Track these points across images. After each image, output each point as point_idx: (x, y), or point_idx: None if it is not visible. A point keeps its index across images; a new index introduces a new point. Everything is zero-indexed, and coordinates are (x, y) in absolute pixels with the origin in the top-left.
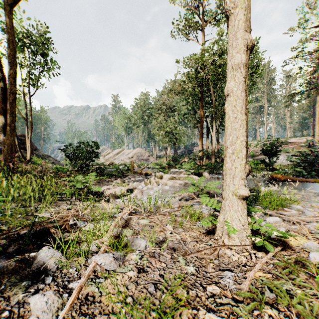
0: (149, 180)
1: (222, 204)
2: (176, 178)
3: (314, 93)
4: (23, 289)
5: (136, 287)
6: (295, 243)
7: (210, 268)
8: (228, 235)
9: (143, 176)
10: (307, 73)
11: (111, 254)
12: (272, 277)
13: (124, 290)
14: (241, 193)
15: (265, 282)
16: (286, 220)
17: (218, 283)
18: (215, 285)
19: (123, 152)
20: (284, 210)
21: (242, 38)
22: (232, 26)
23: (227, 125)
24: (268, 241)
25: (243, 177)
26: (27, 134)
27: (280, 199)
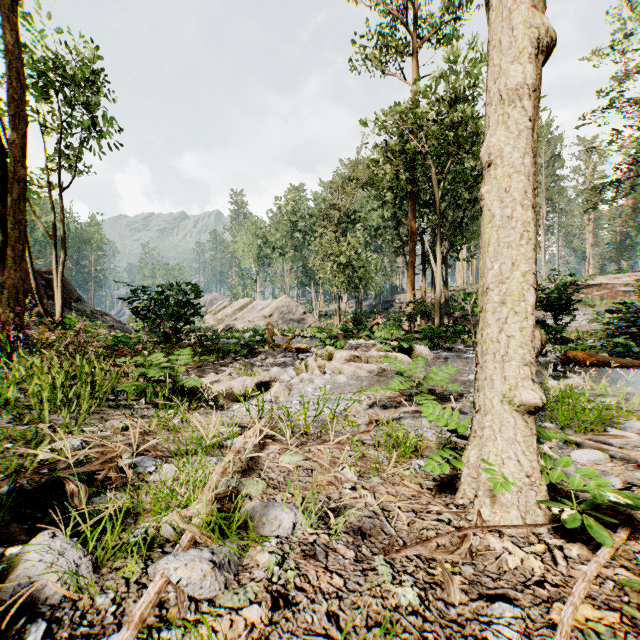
0: (305, 362)
1: (473, 422)
2: (362, 359)
3: None
4: None
5: None
6: None
7: (455, 593)
8: (491, 498)
9: (292, 355)
10: (632, 141)
11: (207, 552)
12: (621, 621)
13: None
14: (524, 398)
15: None
16: (618, 458)
17: None
18: None
19: (252, 305)
20: (612, 434)
21: (526, 25)
22: None
23: (486, 237)
24: (588, 513)
25: (529, 359)
26: (55, 268)
27: (597, 408)
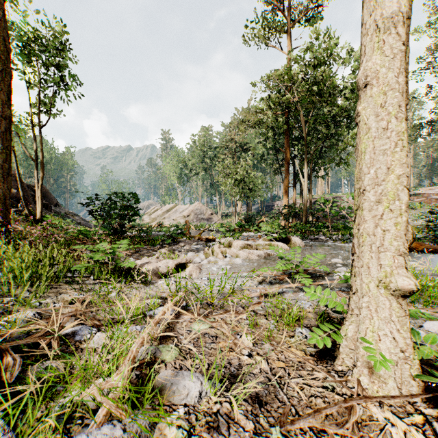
0: (212, 249)
1: (350, 302)
2: (252, 247)
3: None
4: None
5: None
6: None
7: None
8: (369, 369)
9: (202, 243)
10: None
11: (118, 429)
12: None
13: None
14: (400, 284)
15: None
16: None
17: None
18: None
19: (176, 208)
20: None
21: None
22: None
23: (363, 146)
24: None
25: (403, 250)
26: (36, 182)
27: (437, 285)
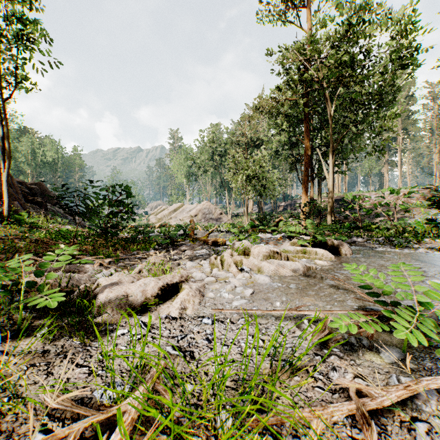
0: (221, 257)
1: None
2: (281, 255)
3: None
4: None
5: None
6: None
7: None
8: None
9: (209, 247)
10: None
11: None
12: None
13: None
14: None
15: None
16: None
17: None
18: None
19: (183, 208)
20: None
21: None
22: None
23: None
24: None
25: None
26: (4, 171)
27: None
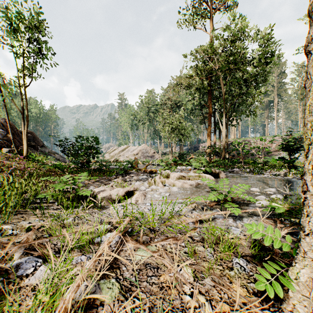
0: (154, 179)
1: (302, 243)
2: (186, 178)
3: None
4: None
5: None
6: None
7: None
8: None
9: (147, 174)
10: None
11: None
12: None
13: None
14: None
15: None
16: None
17: None
18: None
19: (128, 148)
20: None
21: None
22: None
23: None
24: None
25: None
26: (23, 129)
27: None
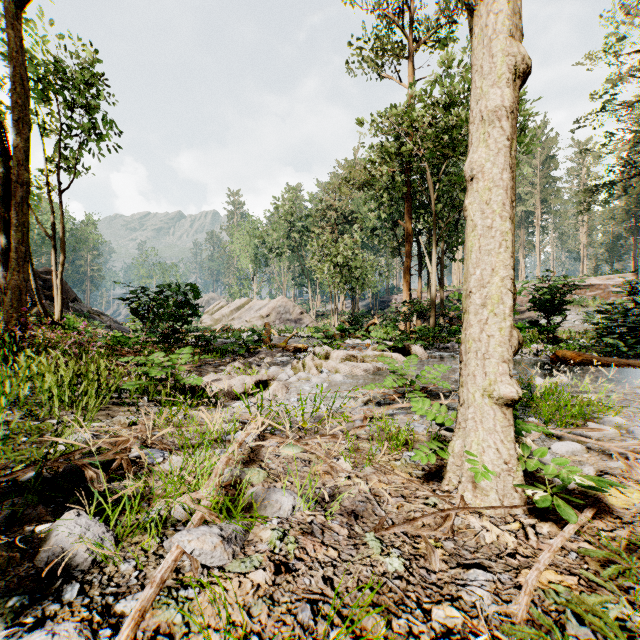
0: (302, 361)
1: (458, 415)
2: (358, 358)
3: (637, 185)
4: (9, 617)
5: (271, 610)
6: (620, 503)
7: (436, 562)
8: (473, 484)
9: (289, 354)
10: (624, 143)
11: (216, 528)
12: (579, 584)
13: (242, 618)
14: (502, 391)
15: (567, 601)
16: (595, 449)
17: (457, 600)
18: (450, 606)
19: (250, 305)
20: (590, 427)
21: (504, 53)
22: (481, 27)
23: (469, 245)
24: (561, 497)
25: (507, 356)
26: (54, 269)
27: (579, 403)
